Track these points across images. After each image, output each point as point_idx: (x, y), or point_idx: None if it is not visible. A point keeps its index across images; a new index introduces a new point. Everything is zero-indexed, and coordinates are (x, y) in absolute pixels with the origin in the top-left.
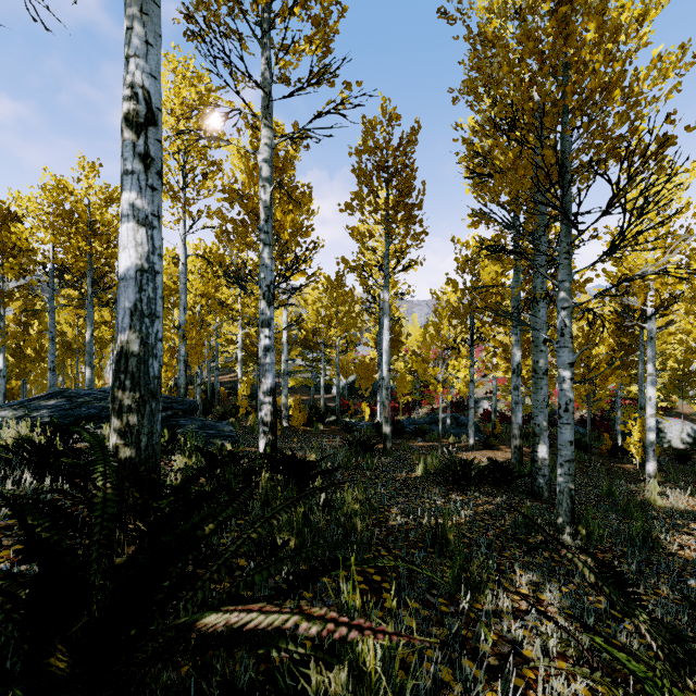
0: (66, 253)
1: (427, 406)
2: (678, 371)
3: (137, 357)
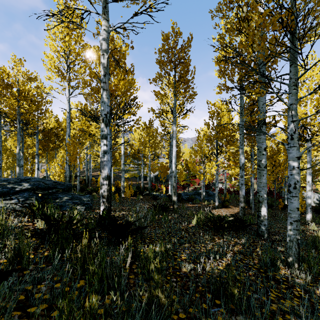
0: (4, 106)
1: (192, 186)
2: None
3: None
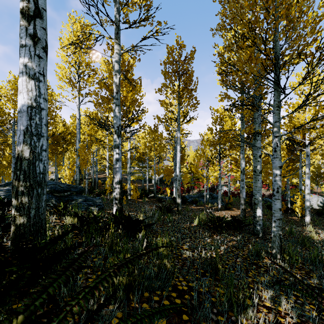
0: None
1: (197, 189)
2: (315, 172)
3: (28, 160)
